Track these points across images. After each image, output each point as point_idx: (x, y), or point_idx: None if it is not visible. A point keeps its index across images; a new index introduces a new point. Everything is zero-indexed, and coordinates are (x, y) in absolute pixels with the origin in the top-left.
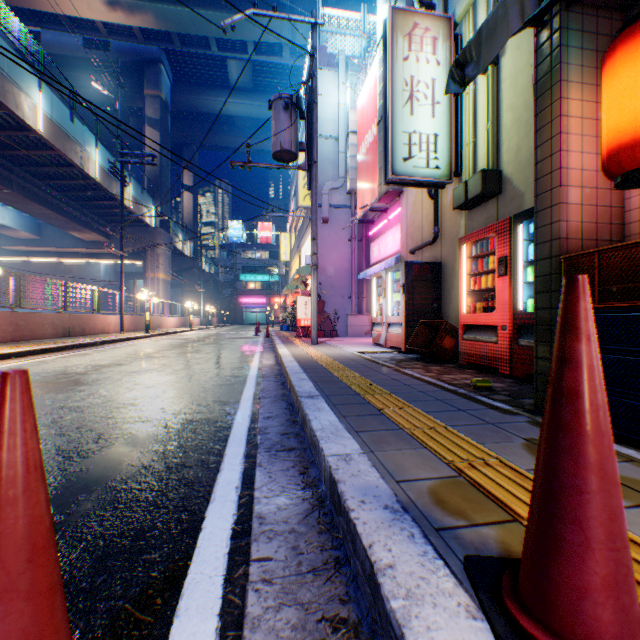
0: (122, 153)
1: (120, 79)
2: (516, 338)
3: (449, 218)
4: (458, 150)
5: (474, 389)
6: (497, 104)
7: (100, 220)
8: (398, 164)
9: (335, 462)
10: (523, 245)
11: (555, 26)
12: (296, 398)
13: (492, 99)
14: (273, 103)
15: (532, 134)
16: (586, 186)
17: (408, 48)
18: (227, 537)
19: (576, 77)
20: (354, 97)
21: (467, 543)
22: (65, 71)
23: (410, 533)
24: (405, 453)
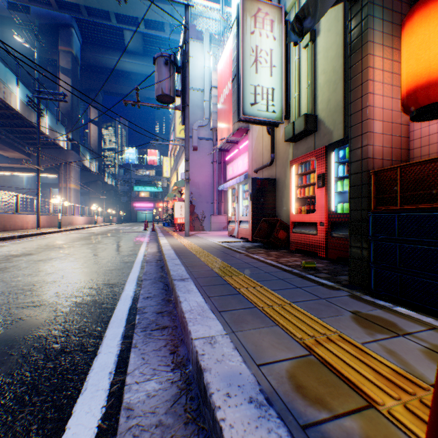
0: (38, 91)
1: (38, 35)
2: (330, 231)
3: (281, 148)
4: (288, 101)
5: (304, 269)
6: (314, 69)
7: (22, 142)
8: (247, 107)
9: (201, 346)
10: (335, 166)
11: (365, 1)
12: (171, 280)
13: (311, 65)
14: (156, 59)
15: (338, 90)
16: (385, 121)
17: (254, 25)
18: None
19: (379, 40)
20: (215, 62)
21: None
22: None
23: (278, 437)
24: (261, 332)
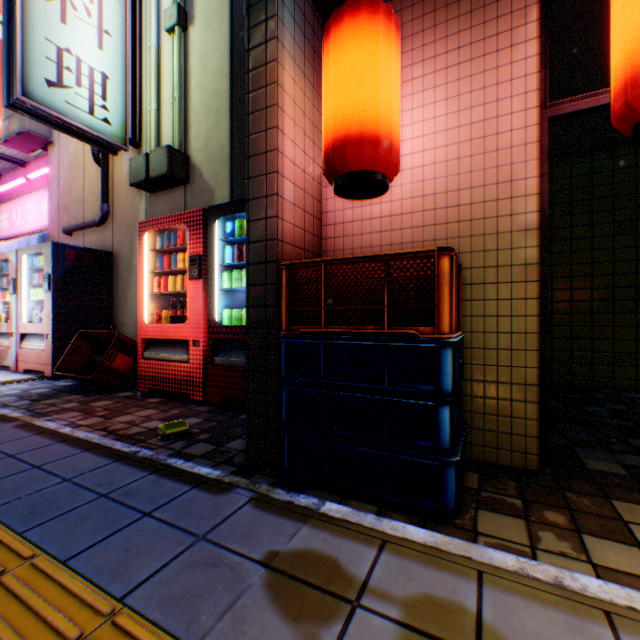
0: None
1: None
2: (213, 356)
3: (126, 197)
4: (139, 113)
5: (165, 440)
6: (187, 78)
7: None
8: (38, 84)
9: None
10: (220, 245)
11: None
12: None
13: (181, 68)
14: None
15: (224, 127)
16: (298, 185)
17: None
18: None
19: (291, 49)
20: None
21: None
22: None
23: None
24: None
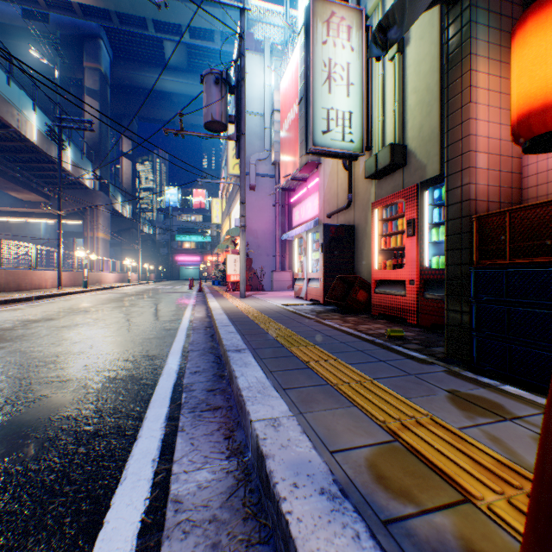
0: (60, 118)
1: (59, 49)
2: (423, 291)
3: (361, 186)
4: (369, 127)
5: (389, 338)
6: (403, 87)
7: (39, 181)
8: (318, 136)
9: (263, 429)
10: (428, 209)
11: (465, 3)
12: (224, 352)
13: (399, 83)
14: (205, 77)
15: (433, 114)
16: (492, 153)
17: (327, 33)
18: (133, 535)
19: (483, 52)
20: (278, 80)
21: (423, 543)
22: (3, 38)
23: (355, 532)
24: (336, 414)
